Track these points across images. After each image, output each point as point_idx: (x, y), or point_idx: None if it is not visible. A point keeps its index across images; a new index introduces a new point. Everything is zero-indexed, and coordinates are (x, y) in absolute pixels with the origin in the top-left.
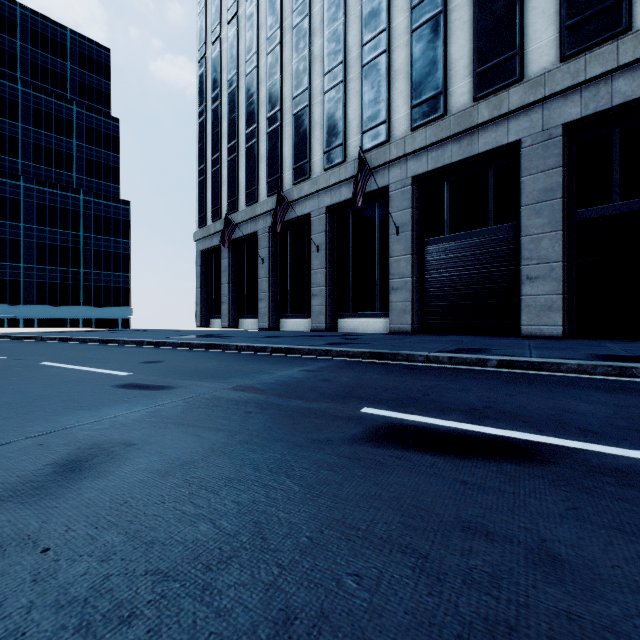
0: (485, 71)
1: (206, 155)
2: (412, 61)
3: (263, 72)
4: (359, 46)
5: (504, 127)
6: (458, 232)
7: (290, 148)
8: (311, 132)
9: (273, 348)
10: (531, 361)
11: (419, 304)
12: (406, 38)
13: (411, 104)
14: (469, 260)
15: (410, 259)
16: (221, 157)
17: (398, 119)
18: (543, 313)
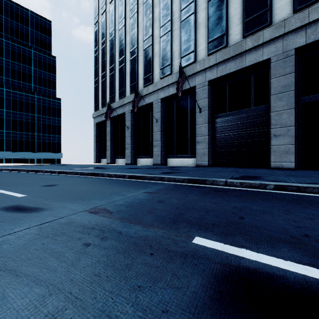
0: (249, 20)
1: (98, 73)
2: (208, 17)
3: (128, 28)
4: (179, 11)
5: (260, 51)
6: (233, 111)
7: (142, 67)
8: (153, 59)
9: (129, 176)
10: (298, 186)
11: (212, 150)
12: (205, 5)
13: (208, 41)
14: (240, 126)
15: (207, 126)
16: (106, 74)
17: (200, 49)
18: (283, 155)
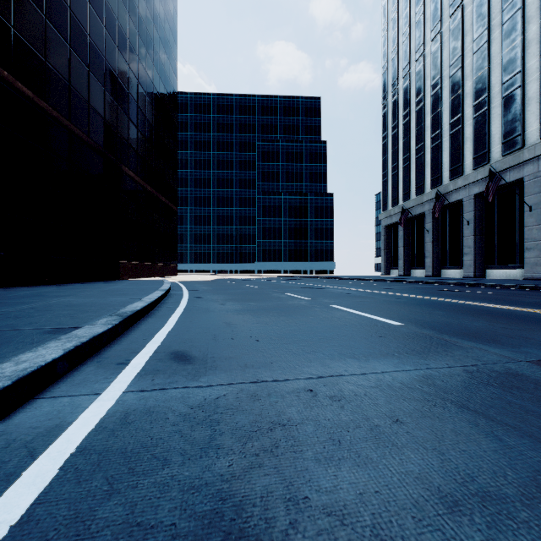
0: None
1: (387, 164)
2: None
3: (428, 107)
4: (500, 84)
5: None
6: None
7: (447, 156)
8: (463, 145)
9: (425, 282)
10: (532, 286)
11: None
12: (537, 75)
13: (540, 121)
14: None
15: (540, 228)
16: (398, 165)
17: (530, 131)
18: None
